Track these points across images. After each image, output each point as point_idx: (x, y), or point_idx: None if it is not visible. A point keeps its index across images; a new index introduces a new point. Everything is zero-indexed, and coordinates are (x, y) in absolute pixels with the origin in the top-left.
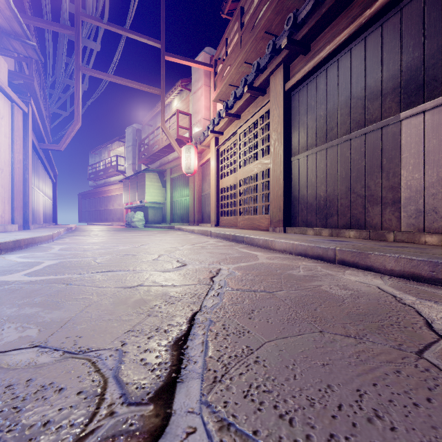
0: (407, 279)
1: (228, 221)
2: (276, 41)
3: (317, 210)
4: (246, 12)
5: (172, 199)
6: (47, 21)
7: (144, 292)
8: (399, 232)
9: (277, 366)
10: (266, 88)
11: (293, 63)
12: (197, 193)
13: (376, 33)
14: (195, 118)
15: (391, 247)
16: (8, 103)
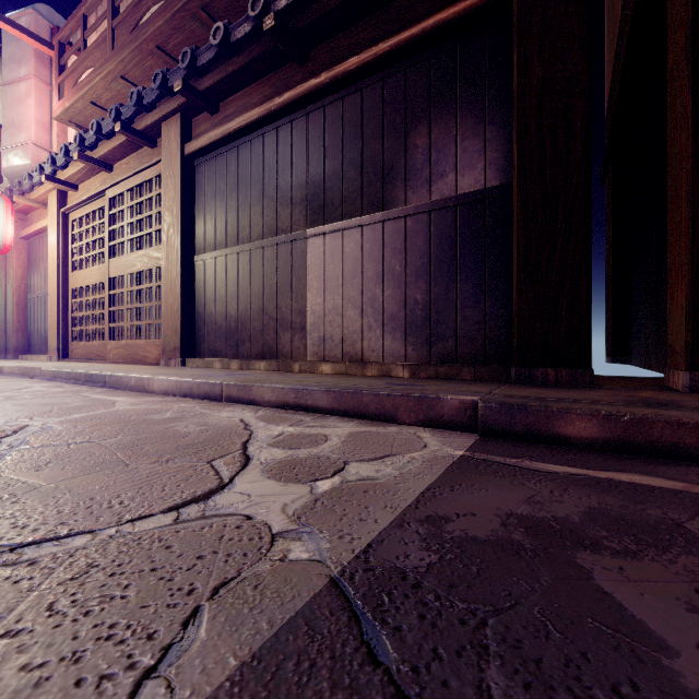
0: (280, 409)
1: (89, 349)
2: (168, 74)
3: (227, 334)
4: None
5: None
6: None
7: None
8: (303, 361)
9: (41, 499)
10: (157, 138)
11: (197, 119)
12: (14, 291)
13: (287, 129)
14: (10, 136)
15: (283, 378)
16: None
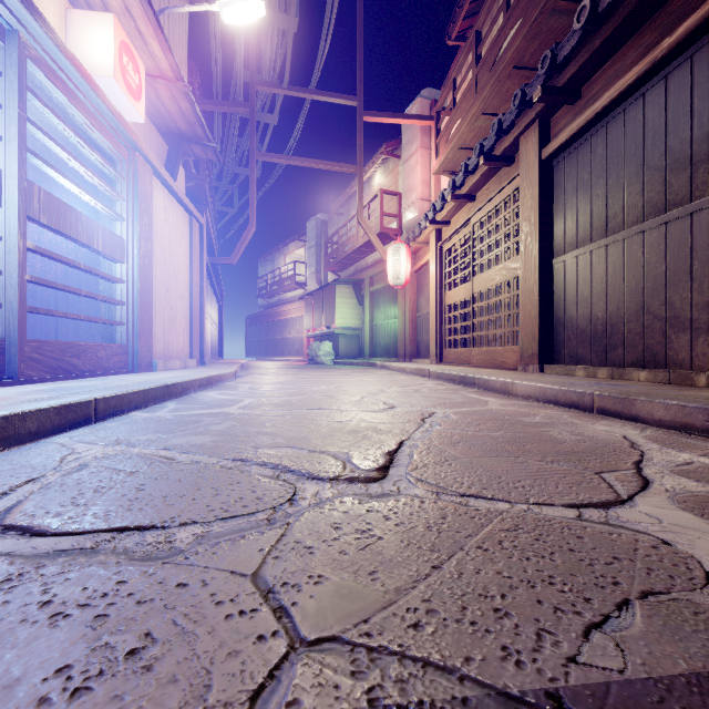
0: (679, 432)
1: (457, 355)
2: (526, 89)
3: (592, 339)
4: (484, 39)
5: (372, 322)
6: (219, 102)
7: (355, 425)
8: None
9: (465, 467)
10: (514, 155)
11: (556, 117)
12: (409, 312)
13: (683, 69)
14: (406, 199)
15: (679, 393)
16: (187, 218)
